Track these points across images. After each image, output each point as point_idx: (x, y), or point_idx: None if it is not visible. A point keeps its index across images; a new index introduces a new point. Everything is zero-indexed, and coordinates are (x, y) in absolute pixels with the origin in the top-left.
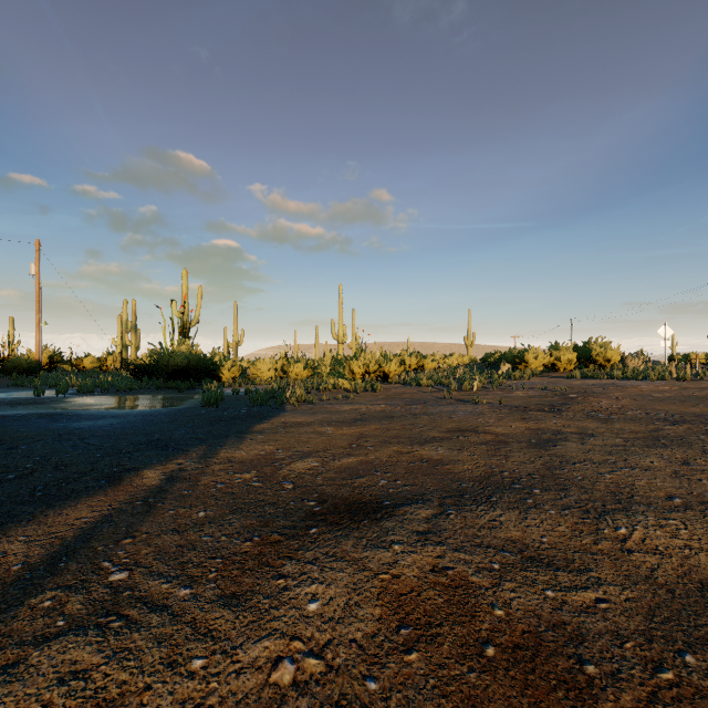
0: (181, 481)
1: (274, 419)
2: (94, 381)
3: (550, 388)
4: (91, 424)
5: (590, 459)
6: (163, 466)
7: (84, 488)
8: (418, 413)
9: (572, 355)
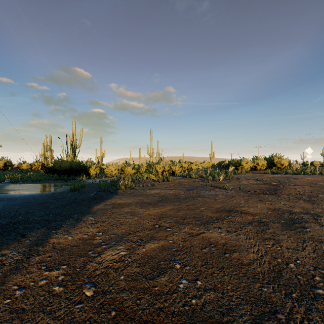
0: None
1: (108, 201)
2: (22, 175)
3: (259, 179)
4: None
5: None
6: None
7: None
8: (195, 195)
9: (264, 162)
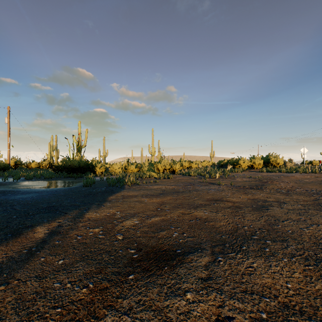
0: (57, 234)
1: (118, 193)
2: (34, 173)
3: (253, 177)
4: (21, 196)
5: (290, 218)
6: (49, 224)
7: None
8: (191, 190)
9: (261, 161)
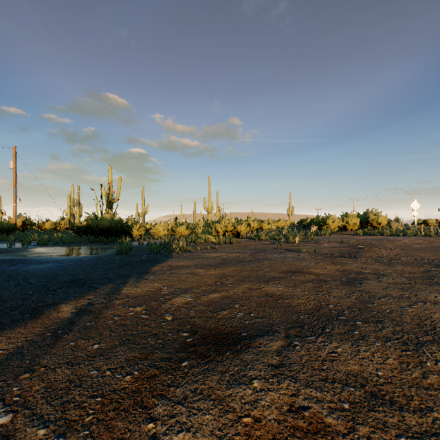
0: (88, 314)
1: (164, 263)
2: (49, 237)
3: (345, 242)
4: (36, 267)
5: (390, 294)
6: (76, 301)
7: (10, 321)
8: (261, 258)
9: (356, 220)
